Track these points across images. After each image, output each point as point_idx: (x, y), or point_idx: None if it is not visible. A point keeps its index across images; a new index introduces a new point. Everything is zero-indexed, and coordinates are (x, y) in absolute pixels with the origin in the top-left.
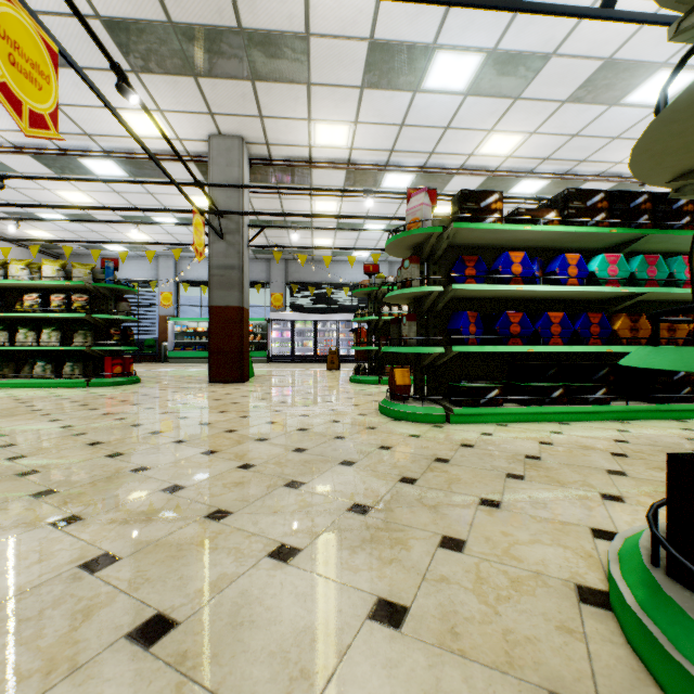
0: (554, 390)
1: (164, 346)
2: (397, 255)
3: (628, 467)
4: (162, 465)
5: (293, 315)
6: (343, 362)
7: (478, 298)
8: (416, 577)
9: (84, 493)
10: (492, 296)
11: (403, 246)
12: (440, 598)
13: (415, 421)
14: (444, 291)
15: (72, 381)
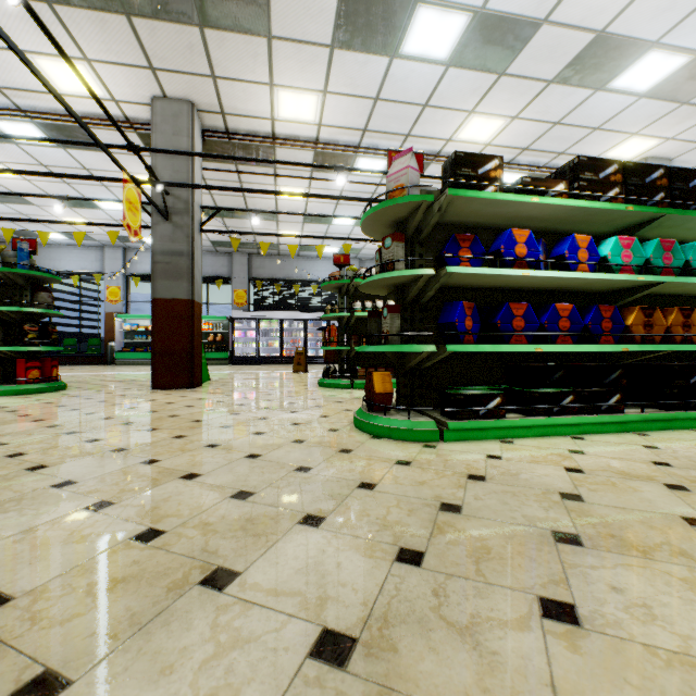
0: (564, 398)
1: (110, 346)
2: (375, 235)
3: None
4: (0, 540)
5: (257, 313)
6: (311, 364)
7: (471, 288)
8: None
9: None
10: (489, 285)
11: (383, 222)
12: None
13: (401, 439)
14: (434, 276)
15: None
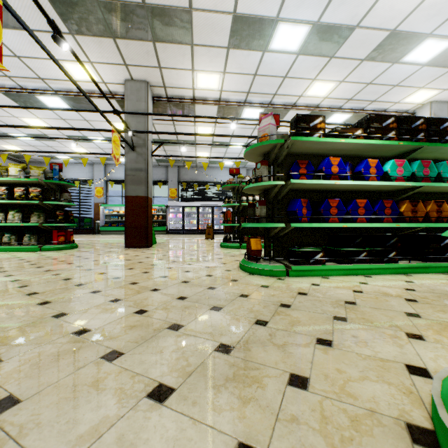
0: (360, 253)
1: (97, 223)
2: (252, 160)
3: (420, 310)
4: (77, 311)
5: (183, 202)
6: (216, 234)
7: (308, 190)
8: (271, 417)
9: (9, 337)
10: (318, 188)
11: (256, 154)
12: (292, 440)
13: (265, 275)
14: (284, 184)
15: (29, 247)
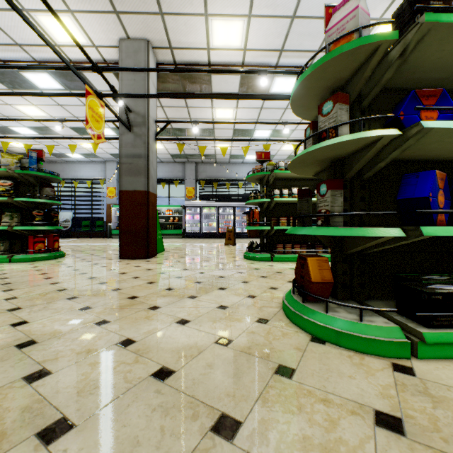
0: None
1: (109, 226)
2: (303, 113)
3: None
4: None
5: (201, 202)
6: (238, 238)
7: (422, 160)
8: None
9: None
10: (452, 154)
11: (318, 91)
12: None
13: (353, 348)
14: (391, 140)
15: None
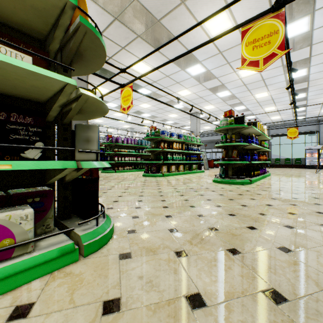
0: None
1: None
2: None
3: None
4: None
5: None
6: None
7: None
8: None
9: None
10: None
11: None
12: None
13: None
14: None
15: None
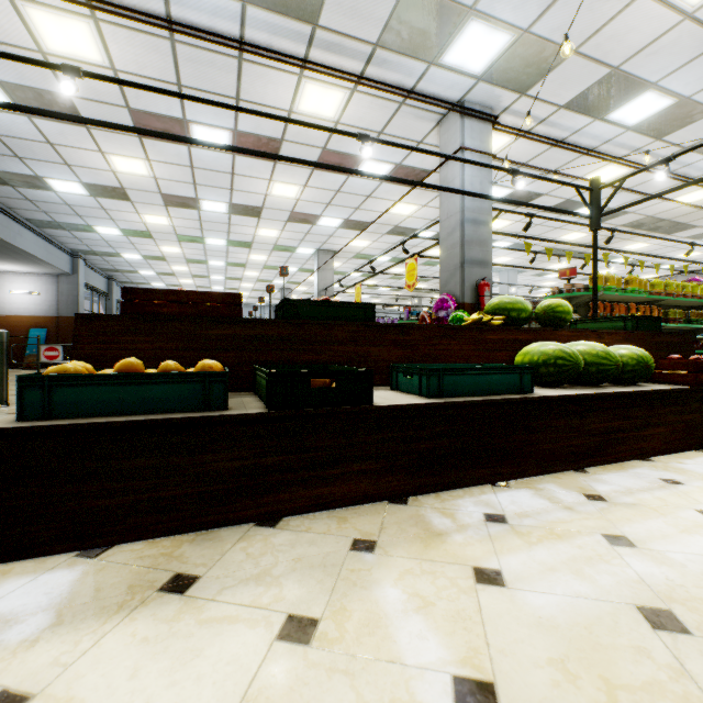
0: None
1: None
2: None
3: None
4: None
5: None
6: None
7: None
8: None
9: None
10: None
11: None
12: None
13: None
14: None
15: None
